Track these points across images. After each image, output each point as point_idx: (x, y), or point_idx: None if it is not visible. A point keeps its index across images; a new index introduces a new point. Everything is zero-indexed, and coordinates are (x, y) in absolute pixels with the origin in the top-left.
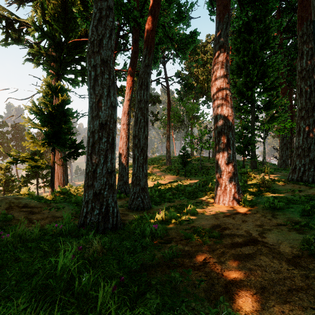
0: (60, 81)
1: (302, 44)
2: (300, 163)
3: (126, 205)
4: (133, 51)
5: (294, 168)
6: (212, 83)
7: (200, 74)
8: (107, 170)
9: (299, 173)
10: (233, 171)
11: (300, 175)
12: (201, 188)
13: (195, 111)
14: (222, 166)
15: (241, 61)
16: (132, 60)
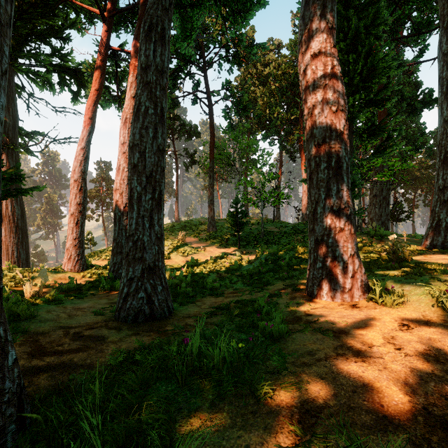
0: (13, 76)
1: None
2: None
3: (113, 310)
4: (142, 3)
5: (436, 225)
6: (303, 47)
7: (259, 95)
8: None
9: (446, 234)
10: (348, 226)
11: None
12: (270, 265)
13: (252, 149)
14: (326, 216)
15: None
16: (140, 20)
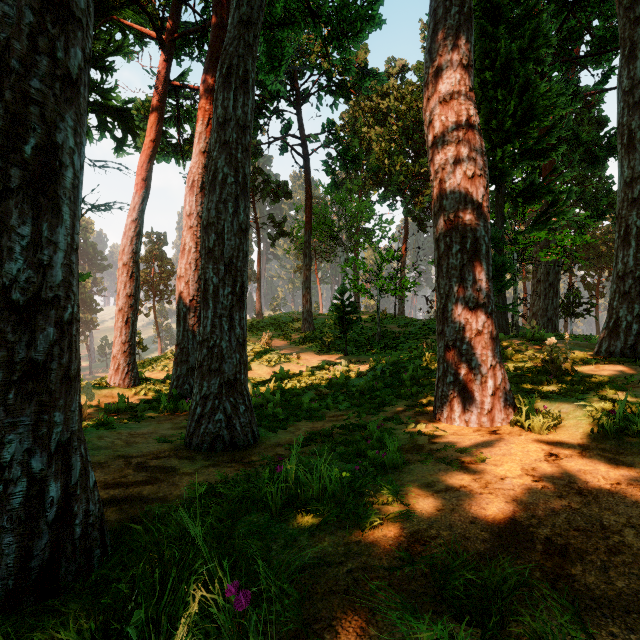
0: None
1: (633, 25)
2: (630, 314)
3: (182, 436)
4: (215, 26)
5: (613, 325)
6: (429, 91)
7: (374, 139)
8: None
9: (627, 338)
10: (488, 328)
11: (632, 343)
12: (387, 379)
13: (365, 215)
14: (460, 315)
15: (476, 84)
16: (212, 49)
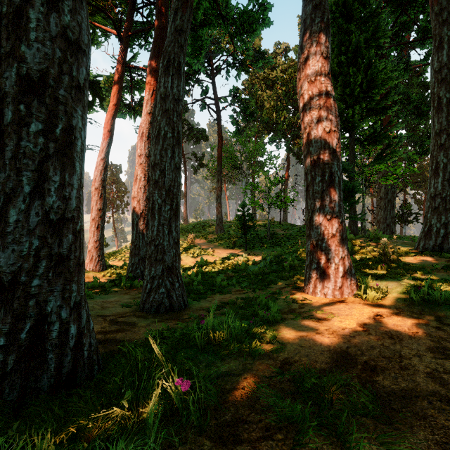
0: None
1: (441, 26)
2: (439, 222)
3: (137, 303)
4: (157, 28)
5: (427, 230)
6: (301, 74)
7: (266, 99)
8: (43, 214)
9: (436, 238)
10: (340, 232)
11: (440, 242)
12: (274, 266)
13: (259, 152)
14: (321, 223)
15: (335, 64)
16: (155, 43)
